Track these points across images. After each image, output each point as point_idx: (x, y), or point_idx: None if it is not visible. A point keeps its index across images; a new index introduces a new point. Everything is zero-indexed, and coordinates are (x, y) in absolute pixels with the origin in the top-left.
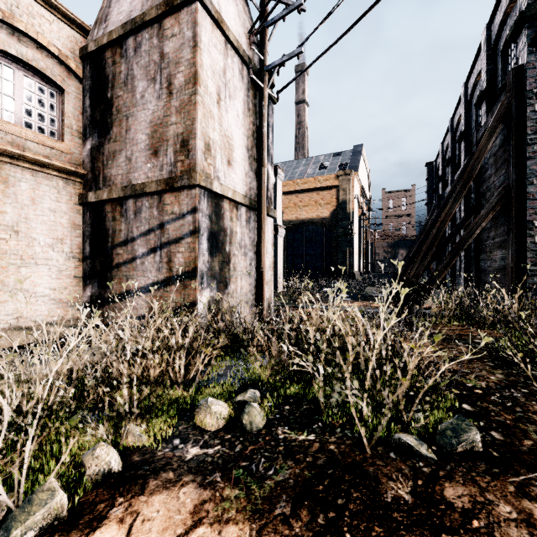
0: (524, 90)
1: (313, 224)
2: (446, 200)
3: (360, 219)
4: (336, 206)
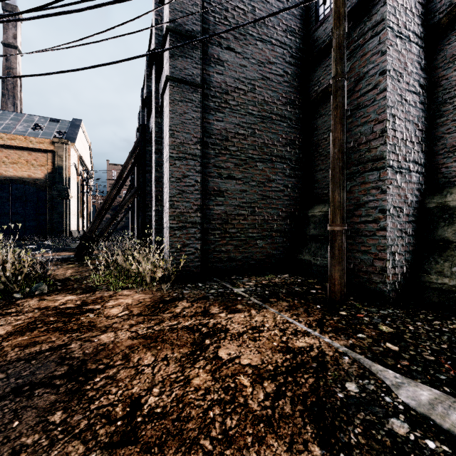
0: (146, 138)
1: (24, 183)
2: (121, 185)
3: (79, 184)
4: (52, 170)
